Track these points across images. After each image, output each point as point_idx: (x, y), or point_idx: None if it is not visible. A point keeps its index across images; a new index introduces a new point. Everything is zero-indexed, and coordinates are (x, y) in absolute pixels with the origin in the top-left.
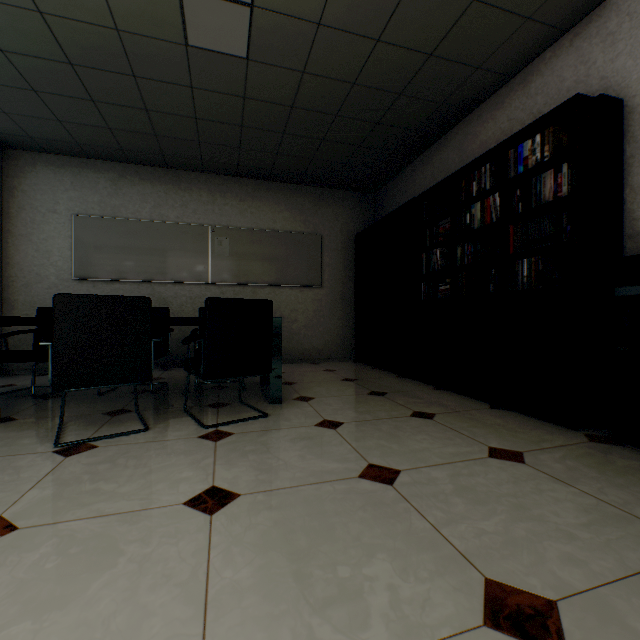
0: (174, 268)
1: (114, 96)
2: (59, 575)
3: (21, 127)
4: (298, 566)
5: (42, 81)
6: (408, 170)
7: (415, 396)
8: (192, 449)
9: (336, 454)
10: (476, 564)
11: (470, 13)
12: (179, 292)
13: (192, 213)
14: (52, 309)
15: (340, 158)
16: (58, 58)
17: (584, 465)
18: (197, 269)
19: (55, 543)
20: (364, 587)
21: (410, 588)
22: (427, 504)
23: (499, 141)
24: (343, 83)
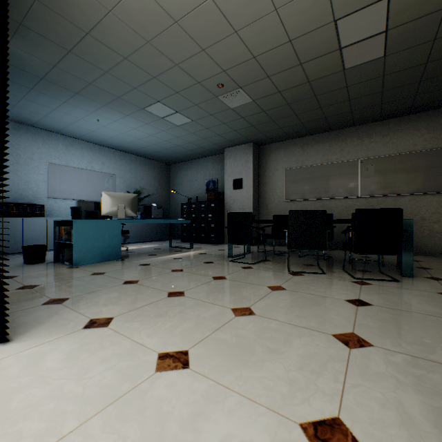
0: (334, 190)
1: (304, 109)
2: (302, 302)
3: (266, 136)
4: (399, 331)
5: (276, 116)
6: None
7: None
8: (347, 285)
9: None
10: None
11: None
12: (337, 204)
13: (346, 154)
14: (278, 216)
15: None
16: (283, 105)
17: None
18: (349, 189)
19: (298, 296)
20: (436, 347)
21: None
22: None
23: None
24: None
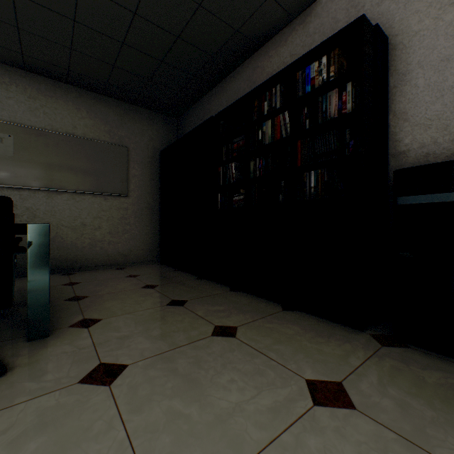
0: None
1: None
2: None
3: None
4: None
5: None
6: (206, 98)
7: (215, 302)
8: None
9: None
10: None
11: None
12: None
13: None
14: None
15: (143, 72)
16: None
17: (408, 393)
18: None
19: None
20: None
21: None
22: None
23: None
24: None
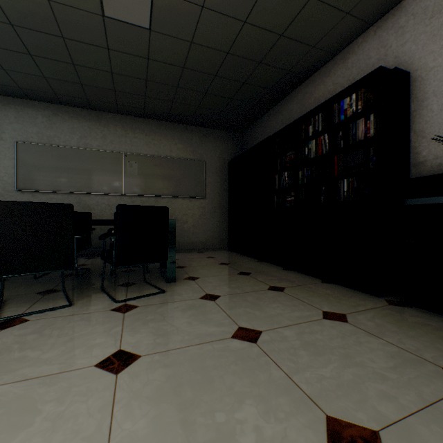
0: (96, 183)
1: (47, 52)
2: None
3: None
4: (184, 415)
5: None
6: (265, 117)
7: (270, 275)
8: (105, 320)
9: (215, 320)
10: (319, 404)
11: (309, 7)
12: (100, 201)
13: (110, 143)
14: None
15: (218, 107)
16: (0, 19)
17: (387, 322)
18: (113, 184)
19: None
20: (236, 430)
21: (271, 428)
22: (282, 357)
23: (327, 98)
24: (220, 52)
